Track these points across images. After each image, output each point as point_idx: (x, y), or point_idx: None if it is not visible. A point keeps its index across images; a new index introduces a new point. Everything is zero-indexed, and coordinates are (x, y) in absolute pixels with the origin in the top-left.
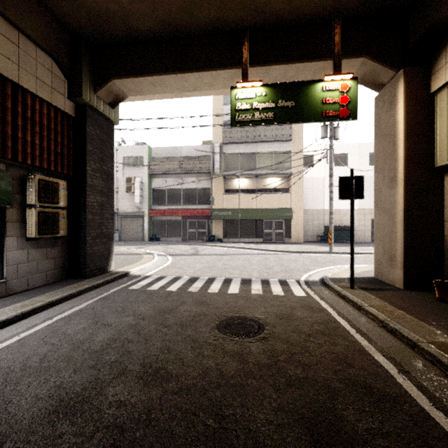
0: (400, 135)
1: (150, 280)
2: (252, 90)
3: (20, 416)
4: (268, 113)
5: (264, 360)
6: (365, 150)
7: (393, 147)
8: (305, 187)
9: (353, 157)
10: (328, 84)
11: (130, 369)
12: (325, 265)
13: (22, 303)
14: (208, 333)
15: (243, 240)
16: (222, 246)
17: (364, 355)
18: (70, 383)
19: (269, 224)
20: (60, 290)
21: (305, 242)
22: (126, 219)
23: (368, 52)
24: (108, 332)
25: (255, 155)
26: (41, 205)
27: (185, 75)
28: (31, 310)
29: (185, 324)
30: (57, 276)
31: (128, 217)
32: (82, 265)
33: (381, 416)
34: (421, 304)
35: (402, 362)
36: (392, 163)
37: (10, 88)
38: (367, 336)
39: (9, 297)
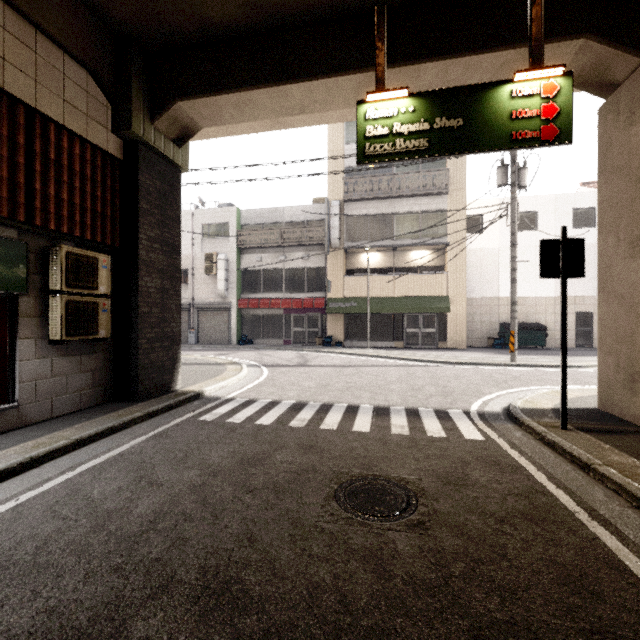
0: None
1: (232, 405)
2: (392, 104)
3: None
4: (418, 140)
5: (424, 572)
6: (566, 205)
7: (636, 188)
8: (469, 263)
9: (546, 217)
10: (521, 86)
11: (180, 578)
12: (508, 386)
13: (36, 440)
14: (321, 508)
15: (374, 344)
16: (343, 353)
17: (619, 572)
18: (72, 603)
19: (413, 320)
20: (97, 420)
21: (469, 348)
22: (205, 313)
23: (592, 27)
24: (156, 497)
25: (393, 216)
26: (71, 291)
27: (286, 87)
28: (46, 453)
29: (282, 487)
30: (96, 397)
31: (208, 310)
32: (133, 382)
33: None
34: None
35: None
36: (634, 216)
37: (22, 115)
38: (613, 527)
39: (22, 429)
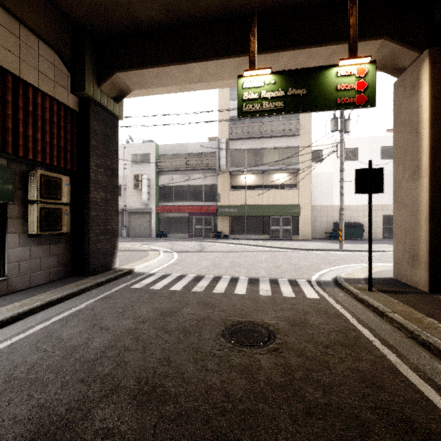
0: (425, 122)
1: (154, 278)
2: (260, 78)
3: None
4: (277, 102)
5: (277, 377)
6: (377, 144)
7: (415, 136)
8: (313, 182)
9: (363, 152)
10: (343, 69)
11: (124, 385)
12: (337, 264)
13: (21, 302)
14: (213, 341)
15: (249, 237)
16: (229, 243)
17: (395, 374)
18: (55, 401)
19: (276, 220)
20: (62, 289)
21: (313, 239)
22: (133, 215)
23: (388, 32)
24: (105, 337)
25: (262, 150)
26: (43, 201)
27: (190, 65)
28: (28, 310)
29: (188, 329)
30: (60, 273)
31: (136, 213)
32: (85, 262)
33: None
34: None
35: None
36: (414, 154)
37: (10, 81)
38: (395, 349)
39: (10, 295)
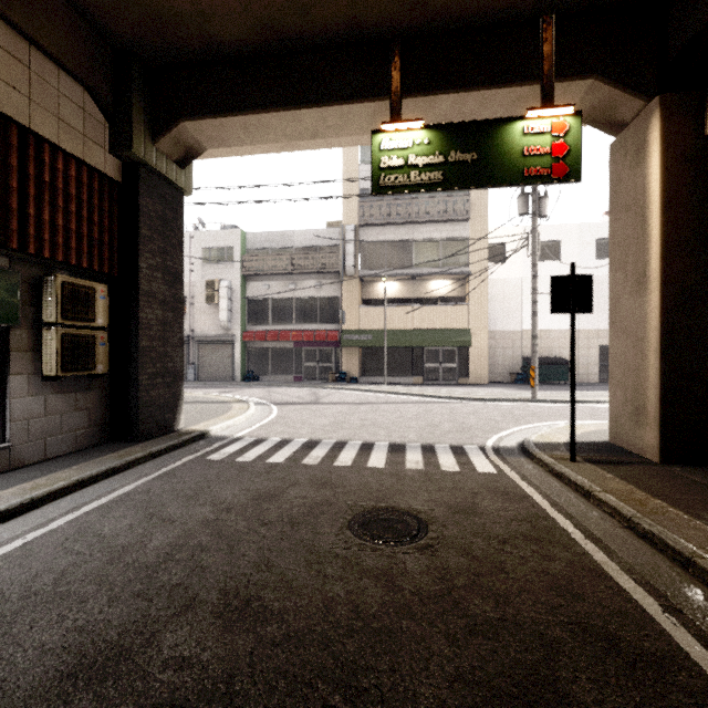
0: (654, 206)
1: (241, 445)
2: (407, 135)
3: (12, 684)
4: (433, 173)
5: (430, 585)
6: (589, 235)
7: (641, 226)
8: (491, 294)
9: (569, 247)
10: (533, 123)
11: (202, 599)
12: (526, 421)
13: (33, 482)
14: (335, 536)
15: (391, 380)
16: (359, 390)
17: (600, 578)
18: (100, 623)
19: (433, 354)
20: (96, 461)
21: (491, 383)
22: (206, 346)
23: (600, 69)
24: (170, 532)
25: (411, 243)
26: (67, 324)
27: (298, 112)
28: (46, 494)
29: (297, 520)
30: (92, 437)
31: (209, 343)
32: (132, 420)
33: (640, 694)
34: (692, 488)
35: (669, 592)
36: (639, 253)
37: (15, 135)
38: (603, 544)
39: (14, 471)
